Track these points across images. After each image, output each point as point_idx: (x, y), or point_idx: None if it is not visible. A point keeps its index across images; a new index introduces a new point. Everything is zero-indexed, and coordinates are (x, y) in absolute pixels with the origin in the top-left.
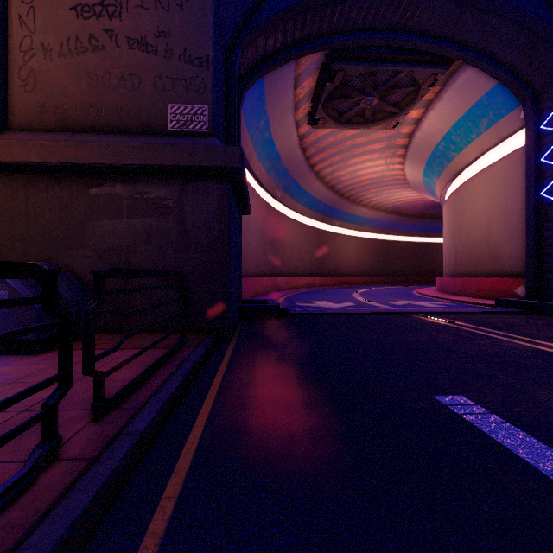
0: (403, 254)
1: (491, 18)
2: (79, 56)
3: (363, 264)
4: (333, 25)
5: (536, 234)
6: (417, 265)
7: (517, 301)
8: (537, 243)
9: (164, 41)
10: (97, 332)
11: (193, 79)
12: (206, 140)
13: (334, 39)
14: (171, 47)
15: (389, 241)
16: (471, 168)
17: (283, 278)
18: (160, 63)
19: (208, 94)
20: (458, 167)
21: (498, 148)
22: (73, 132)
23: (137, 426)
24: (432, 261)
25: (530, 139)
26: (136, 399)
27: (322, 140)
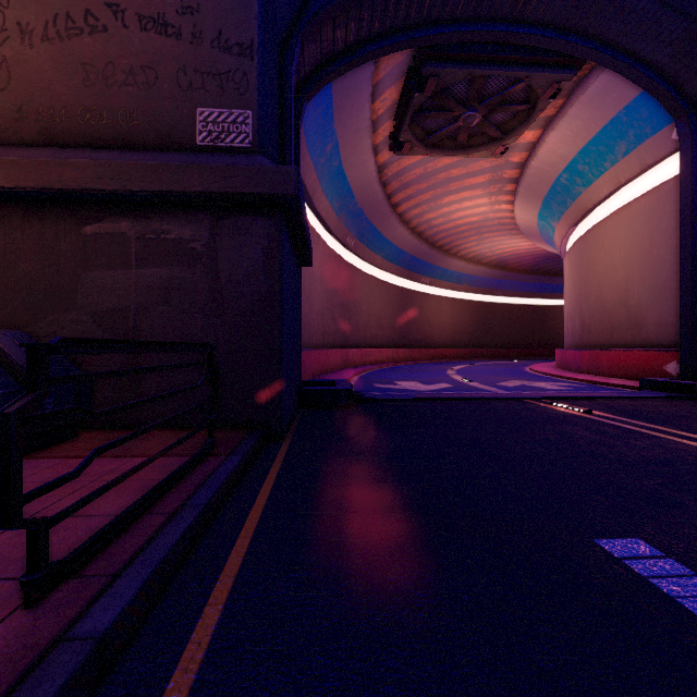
0: (511, 320)
1: (636, 2)
2: (70, 41)
3: (459, 333)
4: (425, 13)
5: (694, 293)
6: (528, 334)
7: (670, 382)
8: (695, 304)
9: (190, 19)
10: (94, 428)
11: (232, 73)
12: (248, 158)
13: (426, 32)
14: (200, 29)
15: (492, 303)
16: (602, 208)
17: (357, 351)
18: (184, 51)
19: (252, 95)
20: (585, 206)
21: (641, 180)
22: (61, 147)
23: (98, 619)
24: (547, 329)
25: (685, 166)
26: (114, 555)
27: (408, 171)
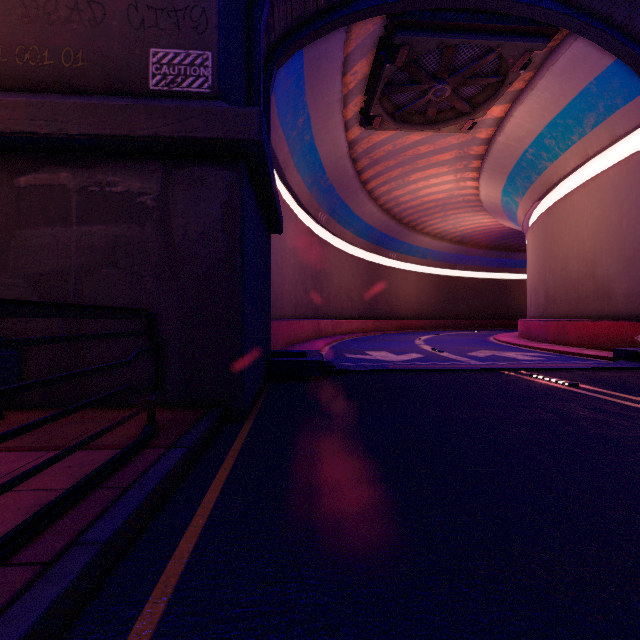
0: (472, 293)
1: None
2: None
3: (424, 305)
4: None
5: None
6: (489, 306)
7: None
8: None
9: None
10: (28, 407)
11: (189, 9)
12: (207, 103)
13: None
14: None
15: (455, 277)
16: (568, 182)
17: (329, 322)
18: None
19: (212, 34)
20: (551, 180)
21: (609, 152)
22: None
23: None
24: (506, 301)
25: None
26: None
27: (377, 148)
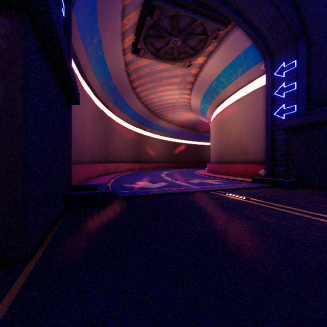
0: (185, 150)
1: None
2: None
3: (164, 156)
4: None
5: (271, 138)
6: (192, 157)
7: (266, 179)
8: (272, 143)
9: None
10: None
11: None
12: None
13: None
14: None
15: (178, 143)
16: (229, 100)
17: (113, 165)
18: None
19: None
20: (222, 98)
21: (246, 87)
22: None
23: None
24: (200, 155)
25: (268, 81)
26: None
27: (141, 69)
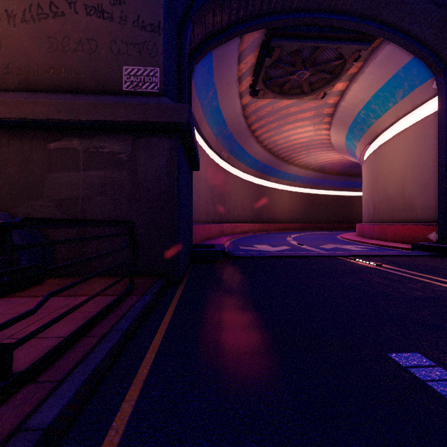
0: (328, 205)
1: None
2: (40, 22)
3: (294, 214)
4: (272, 5)
5: None
6: (339, 214)
7: (432, 245)
8: None
9: (119, 8)
10: (55, 276)
11: (146, 43)
12: (157, 99)
13: (273, 18)
14: (125, 14)
15: (316, 194)
16: (387, 133)
17: (229, 225)
18: (115, 29)
19: (160, 57)
20: (376, 131)
21: (412, 114)
22: (34, 92)
23: (46, 414)
24: (351, 211)
25: (441, 105)
26: (61, 366)
27: (261, 109)
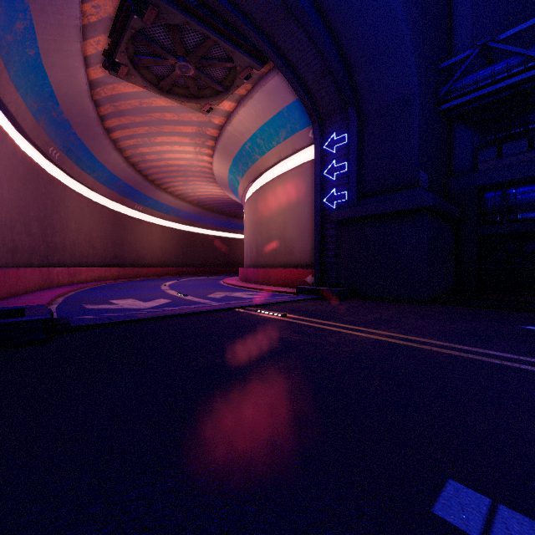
0: (206, 246)
1: (300, 32)
2: None
3: (168, 255)
4: None
5: (321, 233)
6: (218, 257)
7: (313, 288)
8: (321, 240)
9: None
10: None
11: None
12: None
13: None
14: None
15: (193, 233)
16: (270, 173)
17: (64, 270)
18: None
19: None
20: (260, 169)
21: (292, 159)
22: None
23: None
24: (230, 254)
25: (317, 155)
26: None
27: (123, 99)
